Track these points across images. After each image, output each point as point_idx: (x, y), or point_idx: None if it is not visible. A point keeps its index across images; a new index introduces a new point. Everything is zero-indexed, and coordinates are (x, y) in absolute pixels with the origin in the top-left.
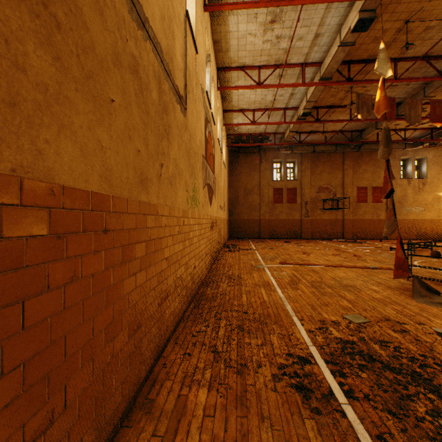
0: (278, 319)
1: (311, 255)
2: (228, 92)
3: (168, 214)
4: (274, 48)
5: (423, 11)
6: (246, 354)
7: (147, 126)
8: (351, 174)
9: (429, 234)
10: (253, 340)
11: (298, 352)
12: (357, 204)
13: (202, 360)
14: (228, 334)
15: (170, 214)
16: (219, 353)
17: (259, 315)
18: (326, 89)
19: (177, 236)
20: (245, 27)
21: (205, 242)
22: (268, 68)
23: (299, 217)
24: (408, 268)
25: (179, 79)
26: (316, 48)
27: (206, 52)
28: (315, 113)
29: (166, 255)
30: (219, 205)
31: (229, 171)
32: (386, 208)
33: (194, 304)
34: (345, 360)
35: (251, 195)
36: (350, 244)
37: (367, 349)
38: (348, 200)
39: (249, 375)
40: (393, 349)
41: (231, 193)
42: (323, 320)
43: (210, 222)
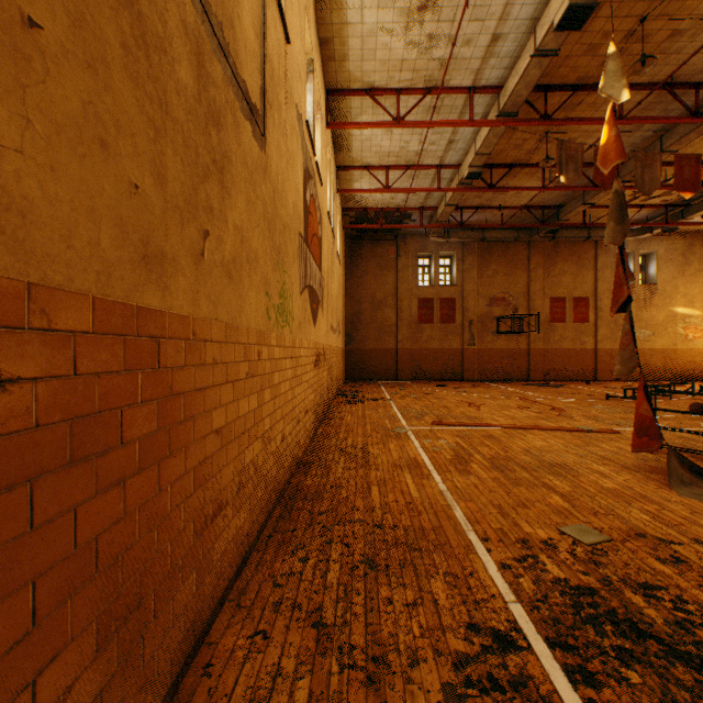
0: (442, 539)
1: (482, 408)
2: (346, 134)
3: (223, 338)
4: (423, 58)
5: (671, 2)
6: (385, 630)
7: (162, 135)
8: (541, 277)
9: (661, 372)
10: (397, 591)
11: (490, 620)
12: (550, 324)
13: (290, 649)
14: (346, 579)
15: (227, 338)
16: (329, 630)
17: (405, 532)
18: (506, 134)
19: (244, 383)
20: (375, 16)
21: (304, 390)
22: (412, 94)
23: (459, 346)
24: (659, 435)
25: (249, 72)
26: (494, 61)
27: (306, 55)
28: (488, 176)
29: (216, 425)
30: (331, 325)
31: (347, 270)
32: (595, 332)
33: (281, 510)
34: (587, 638)
35: (383, 309)
36: (541, 388)
37: (621, 605)
38: (536, 319)
39: (394, 689)
40: (671, 605)
41: (350, 305)
42: (525, 540)
43: (315, 353)
